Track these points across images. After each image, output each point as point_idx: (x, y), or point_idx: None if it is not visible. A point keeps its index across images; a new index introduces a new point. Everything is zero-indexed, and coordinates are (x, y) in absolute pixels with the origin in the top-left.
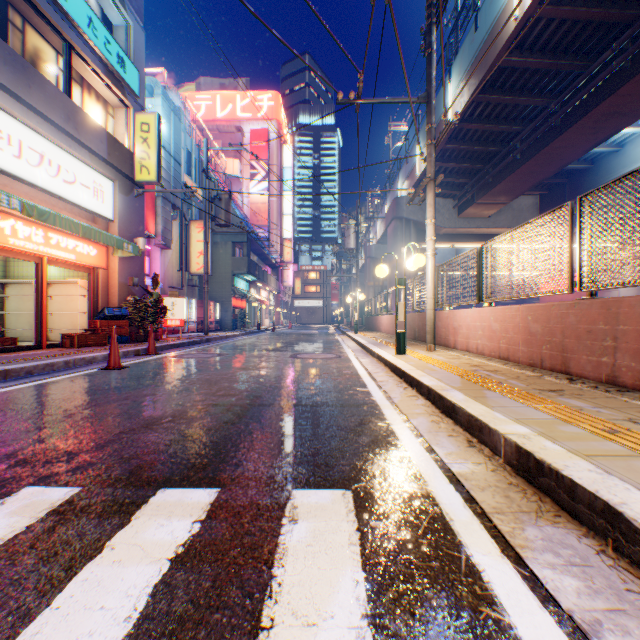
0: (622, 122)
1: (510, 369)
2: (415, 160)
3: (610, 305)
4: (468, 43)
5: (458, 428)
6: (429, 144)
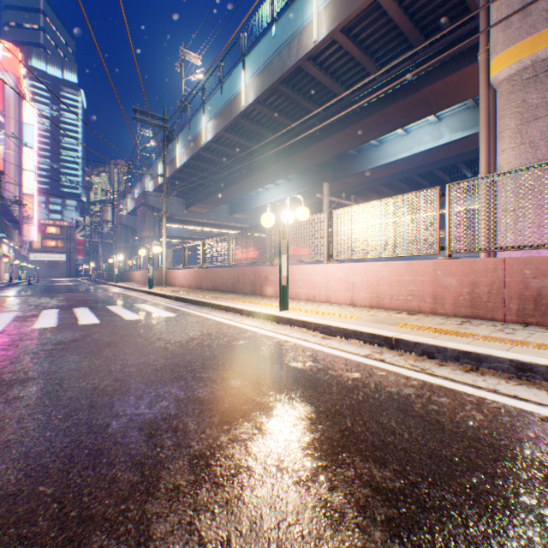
0: (250, 190)
1: (190, 290)
2: (159, 172)
3: (208, 270)
4: (187, 132)
5: (168, 299)
6: (165, 197)
